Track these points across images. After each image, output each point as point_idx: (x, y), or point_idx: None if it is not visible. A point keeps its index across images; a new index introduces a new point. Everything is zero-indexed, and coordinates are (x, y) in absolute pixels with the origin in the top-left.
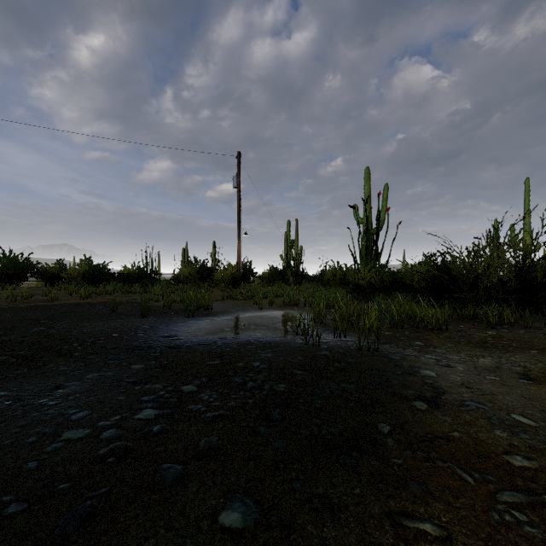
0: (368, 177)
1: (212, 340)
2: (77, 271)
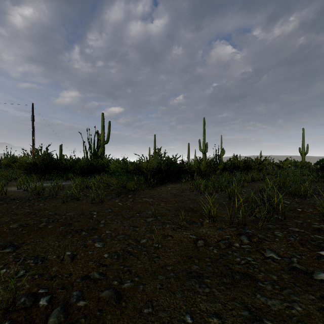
0: (102, 117)
1: None
2: None
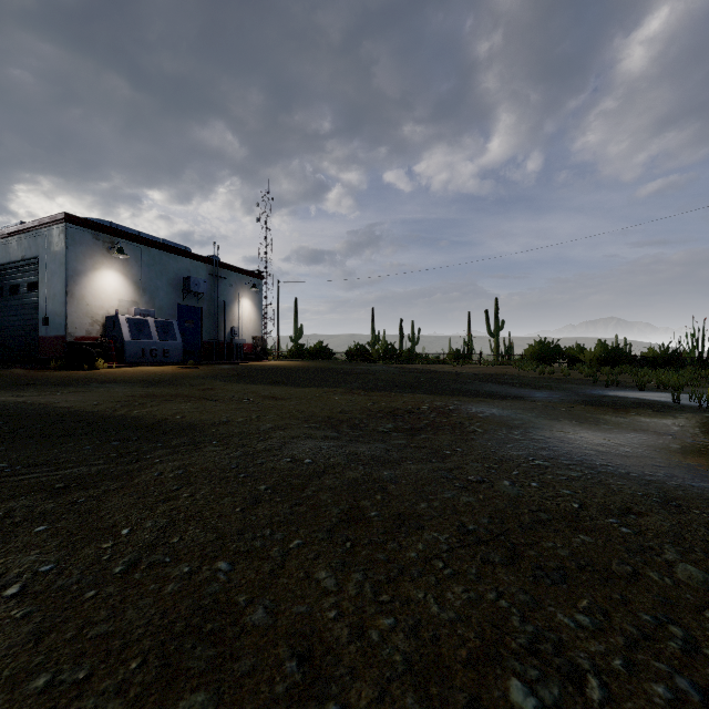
0: None
1: (621, 396)
2: (592, 355)
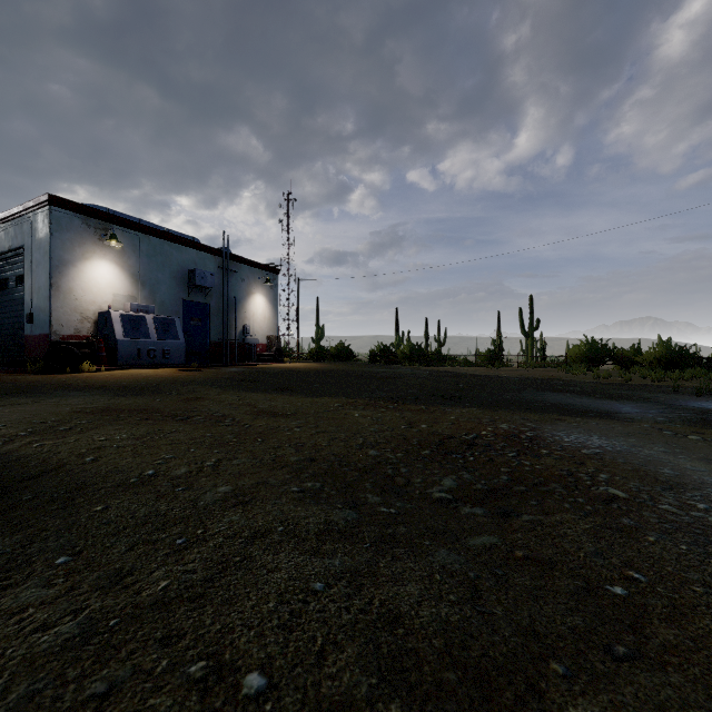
0: None
1: None
2: (652, 356)
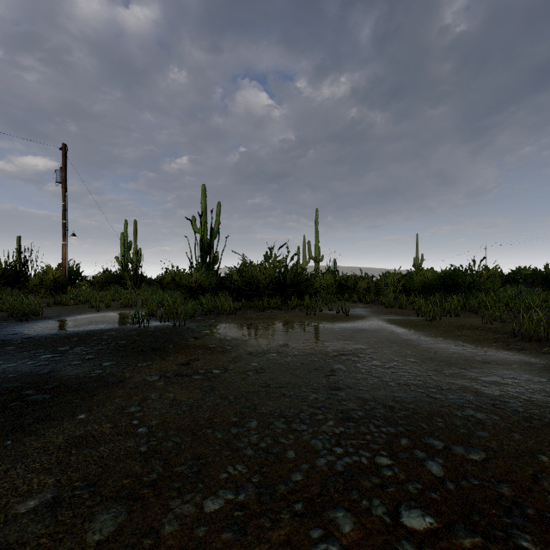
0: (204, 194)
1: (62, 332)
2: None
